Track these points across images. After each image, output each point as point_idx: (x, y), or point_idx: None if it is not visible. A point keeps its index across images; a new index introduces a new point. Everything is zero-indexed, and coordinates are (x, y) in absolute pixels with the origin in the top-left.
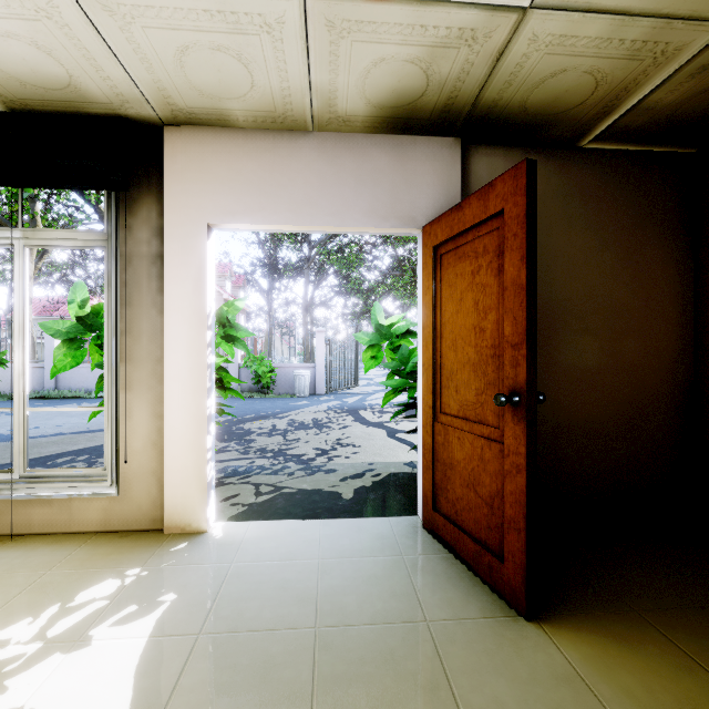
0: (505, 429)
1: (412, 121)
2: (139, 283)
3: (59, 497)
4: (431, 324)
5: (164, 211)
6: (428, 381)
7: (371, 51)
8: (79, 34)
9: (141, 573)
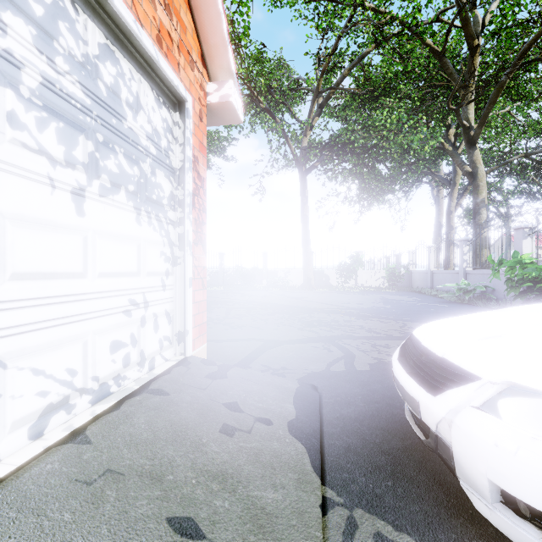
0: None
1: None
2: None
3: None
4: None
5: None
6: None
7: None
8: None
9: None
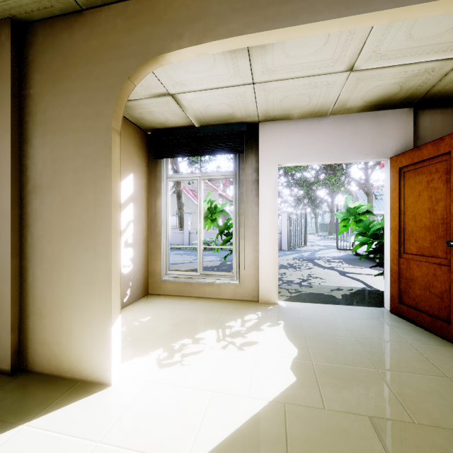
0: (451, 258)
1: (386, 105)
2: (247, 192)
3: (216, 283)
4: (397, 207)
5: (259, 160)
6: (394, 237)
7: (374, 84)
8: (247, 99)
9: (262, 314)
